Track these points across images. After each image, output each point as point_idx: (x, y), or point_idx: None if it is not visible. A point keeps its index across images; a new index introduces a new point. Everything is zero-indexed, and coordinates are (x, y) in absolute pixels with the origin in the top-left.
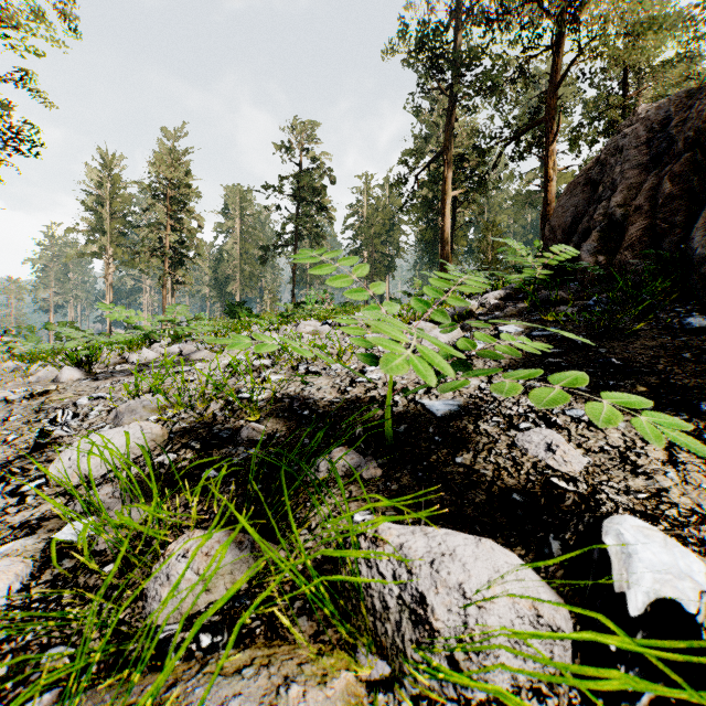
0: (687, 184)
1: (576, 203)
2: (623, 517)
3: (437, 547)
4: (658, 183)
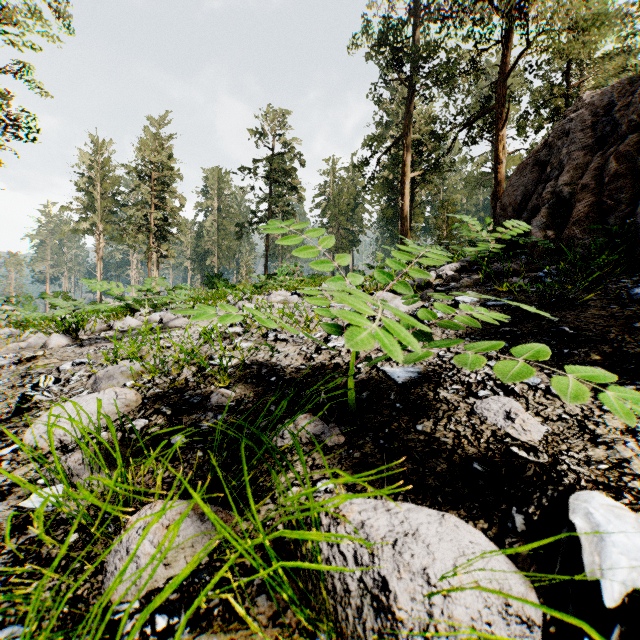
0: (632, 163)
1: (525, 182)
2: (591, 494)
3: (399, 526)
4: (603, 163)
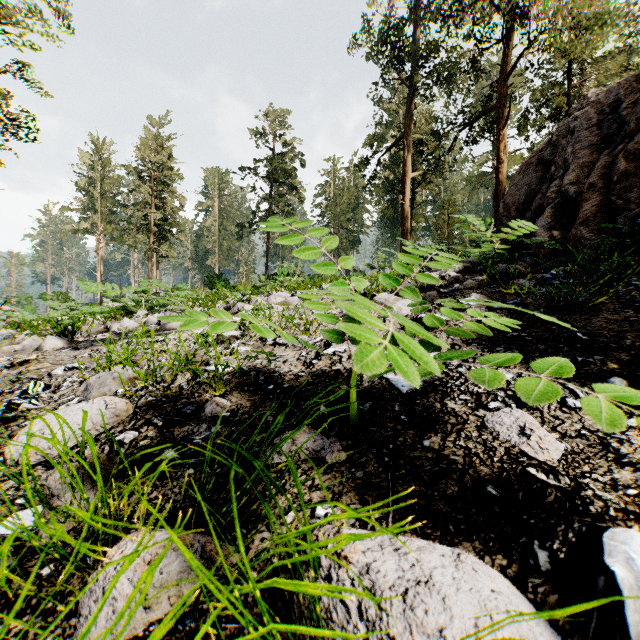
0: None
1: (529, 182)
2: (628, 534)
3: (410, 571)
4: (610, 162)
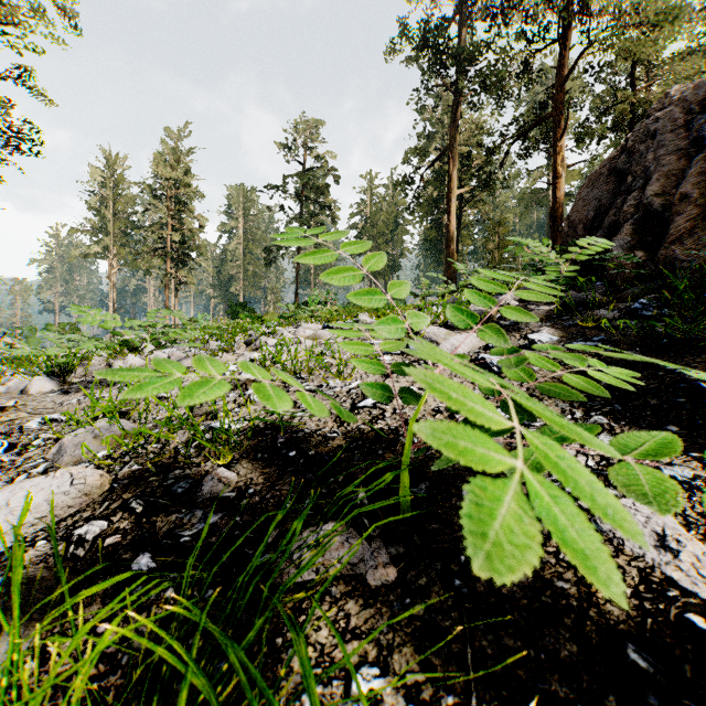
0: None
1: (599, 195)
2: None
3: None
4: (705, 167)
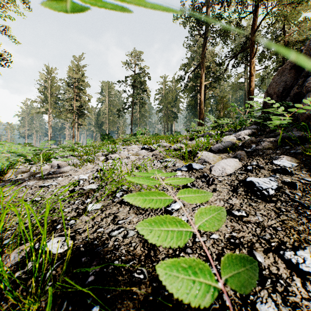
0: None
1: (285, 79)
2: None
3: None
4: None
